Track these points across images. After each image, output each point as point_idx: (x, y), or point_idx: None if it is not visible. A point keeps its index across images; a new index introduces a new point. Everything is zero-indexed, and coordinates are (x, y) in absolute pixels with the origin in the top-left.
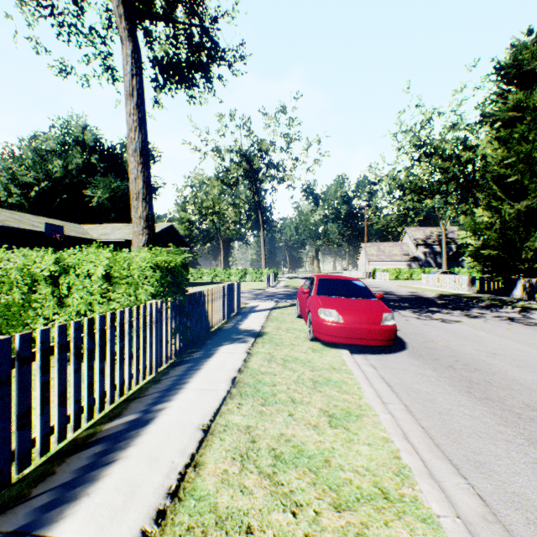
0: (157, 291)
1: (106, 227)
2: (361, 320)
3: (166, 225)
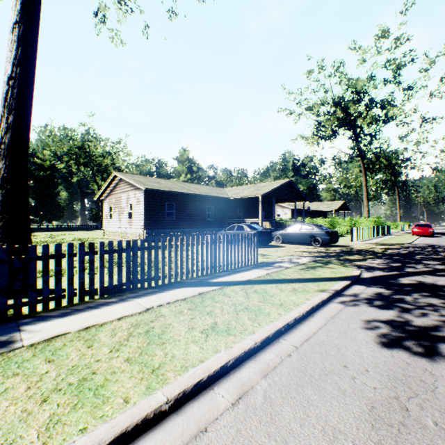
0: (378, 225)
1: (313, 204)
2: (422, 230)
3: (341, 202)
